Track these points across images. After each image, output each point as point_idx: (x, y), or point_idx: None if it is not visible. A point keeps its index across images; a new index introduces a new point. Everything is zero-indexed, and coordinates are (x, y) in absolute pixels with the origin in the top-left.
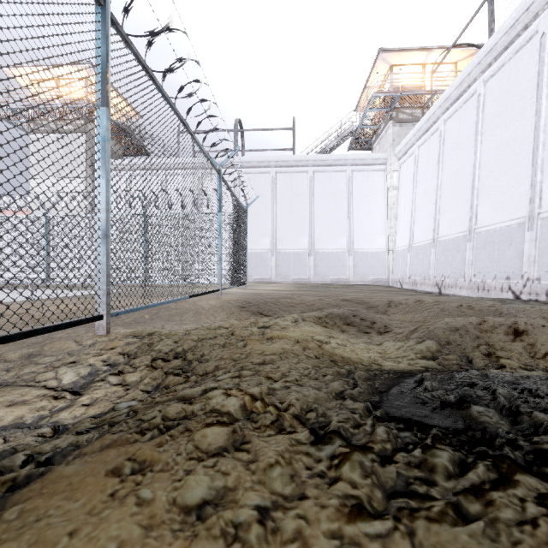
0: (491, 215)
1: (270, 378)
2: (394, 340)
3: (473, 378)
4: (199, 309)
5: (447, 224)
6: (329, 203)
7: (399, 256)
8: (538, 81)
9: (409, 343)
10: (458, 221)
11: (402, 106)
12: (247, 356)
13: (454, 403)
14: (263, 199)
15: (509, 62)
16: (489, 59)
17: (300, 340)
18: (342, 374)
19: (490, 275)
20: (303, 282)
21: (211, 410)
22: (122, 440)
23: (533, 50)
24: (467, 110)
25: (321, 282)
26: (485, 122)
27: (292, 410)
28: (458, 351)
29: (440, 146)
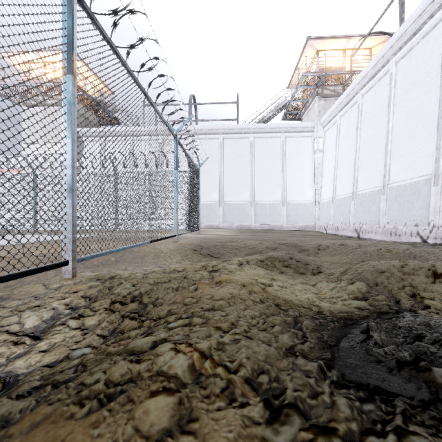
0: (401, 173)
1: (219, 329)
2: (327, 281)
3: (419, 329)
4: (158, 252)
5: (364, 180)
6: (266, 163)
7: (324, 207)
8: (441, 61)
9: (341, 284)
10: (374, 178)
11: (326, 84)
12: (198, 301)
13: (411, 363)
14: (212, 160)
15: (416, 46)
16: (400, 43)
17: (245, 284)
18: (289, 324)
19: (401, 222)
20: (245, 228)
21: (157, 373)
22: (57, 415)
23: (438, 35)
24: (381, 86)
25: (260, 228)
26: (397, 95)
27: (243, 372)
28: (386, 292)
29: (358, 116)
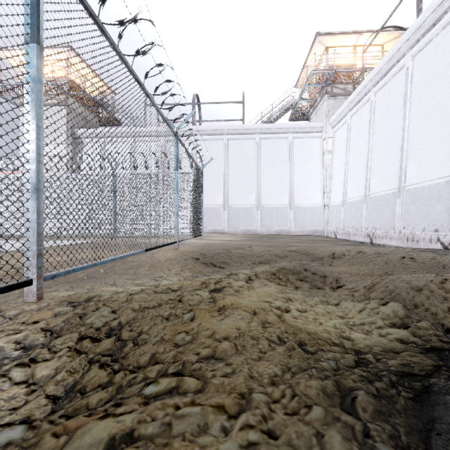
0: (419, 174)
1: (221, 410)
2: (352, 299)
3: None
4: (155, 262)
5: (377, 183)
6: (273, 165)
7: (333, 210)
8: None
9: (371, 305)
10: (388, 180)
11: (335, 82)
12: (194, 339)
13: None
14: (217, 161)
15: (436, 38)
16: (417, 36)
17: (257, 310)
18: (332, 396)
19: (419, 227)
20: (251, 232)
21: None
22: None
23: None
24: (396, 82)
25: (266, 232)
26: (414, 91)
27: None
28: (429, 317)
29: (371, 115)
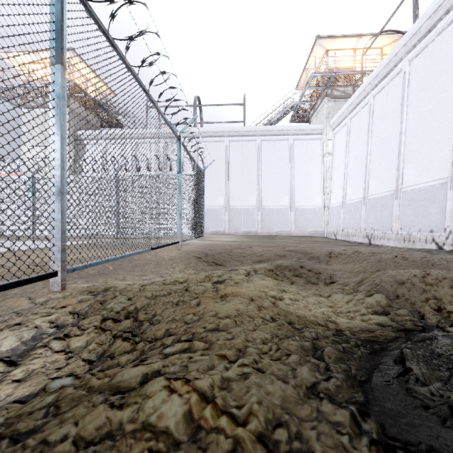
0: (415, 176)
1: (224, 358)
2: (342, 292)
3: None
4: (160, 260)
5: (376, 184)
6: (274, 167)
7: (333, 212)
8: None
9: (358, 297)
10: (386, 181)
11: (335, 85)
12: (200, 318)
13: None
14: (218, 163)
15: (431, 43)
16: (414, 41)
17: (254, 297)
18: (308, 350)
19: (415, 228)
20: (252, 233)
21: (143, 426)
22: None
23: None
24: (393, 86)
25: (267, 233)
26: (410, 95)
27: (254, 425)
28: (408, 306)
29: (370, 118)
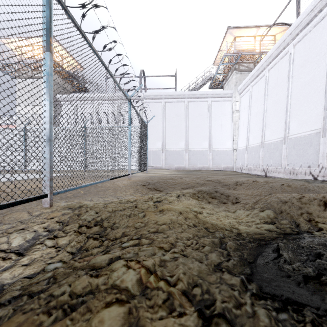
0: (298, 127)
1: (161, 248)
2: (243, 209)
3: (318, 249)
4: (116, 187)
5: (270, 133)
6: (197, 120)
7: (240, 153)
8: None
9: (254, 212)
10: (277, 131)
11: (241, 62)
12: (146, 225)
13: (314, 278)
14: (157, 118)
15: (309, 33)
16: (297, 31)
17: (182, 211)
18: (216, 244)
19: (297, 164)
20: (181, 168)
21: (111, 286)
22: (28, 323)
23: (325, 25)
24: (282, 63)
25: (192, 168)
26: (294, 70)
27: (180, 286)
28: (288, 218)
29: (266, 86)
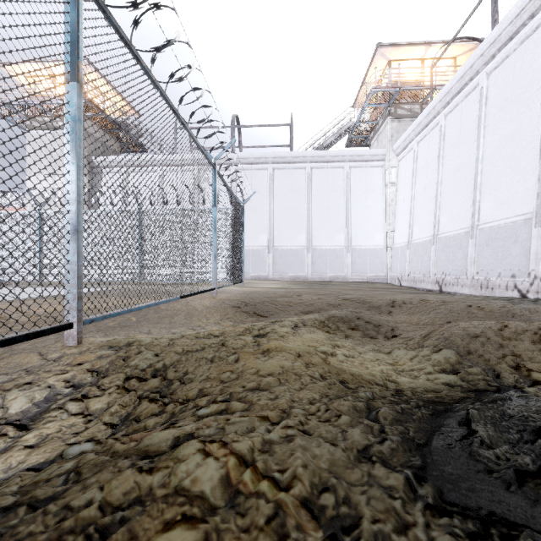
0: (494, 211)
1: (265, 419)
2: (405, 347)
3: (538, 420)
4: (192, 310)
5: (448, 221)
6: (326, 199)
7: (398, 253)
8: None
9: (424, 352)
10: (460, 217)
11: (400, 102)
12: (239, 376)
13: (536, 475)
14: (260, 195)
15: (513, 53)
16: (492, 50)
17: (301, 353)
18: (361, 411)
19: (494, 272)
20: (301, 279)
21: (175, 491)
22: None
23: (540, 40)
24: (468, 103)
25: (319, 279)
26: (489, 115)
27: (298, 489)
28: (481, 363)
29: (440, 141)
